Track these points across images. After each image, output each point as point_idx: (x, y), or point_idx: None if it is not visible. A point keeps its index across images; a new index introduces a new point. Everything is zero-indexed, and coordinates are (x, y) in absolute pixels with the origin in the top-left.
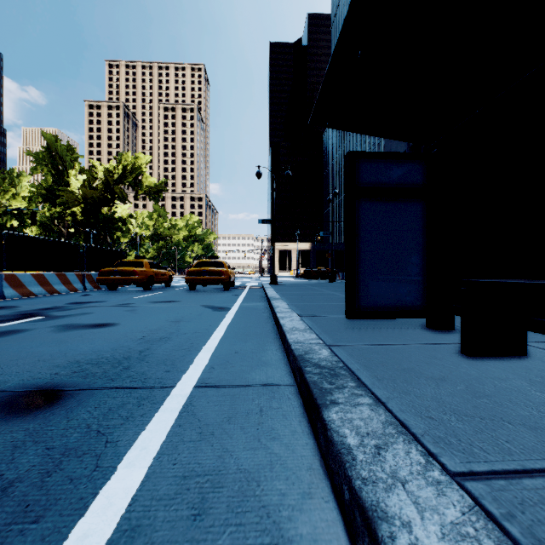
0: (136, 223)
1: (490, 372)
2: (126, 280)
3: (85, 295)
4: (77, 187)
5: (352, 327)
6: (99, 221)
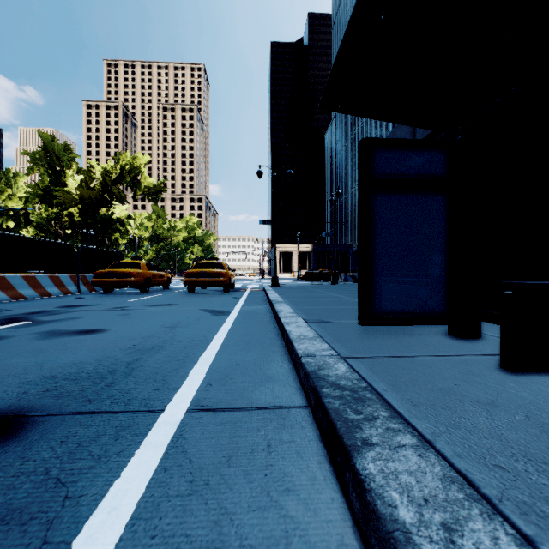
0: (135, 224)
1: (547, 394)
2: (122, 282)
3: (79, 297)
4: (74, 188)
5: (366, 334)
6: (96, 222)
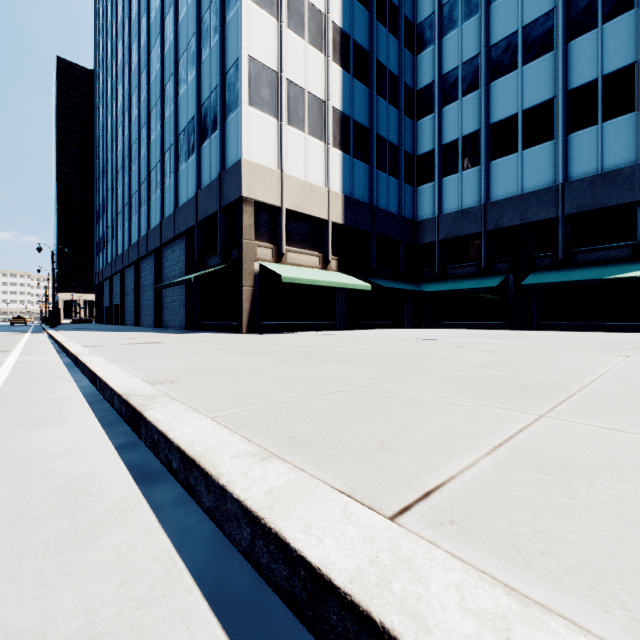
0: None
1: None
2: None
3: None
4: None
5: None
6: None
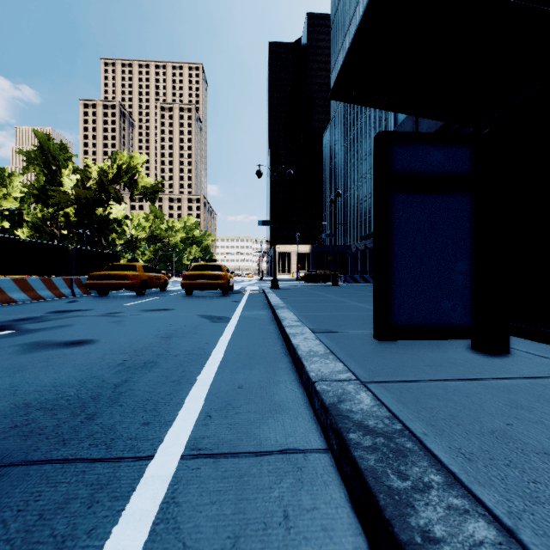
0: (132, 225)
1: None
2: (117, 285)
3: (72, 301)
4: (70, 187)
5: (382, 349)
6: (93, 223)
